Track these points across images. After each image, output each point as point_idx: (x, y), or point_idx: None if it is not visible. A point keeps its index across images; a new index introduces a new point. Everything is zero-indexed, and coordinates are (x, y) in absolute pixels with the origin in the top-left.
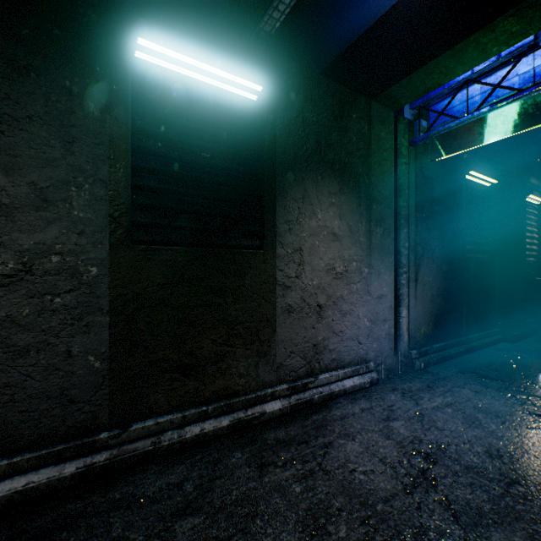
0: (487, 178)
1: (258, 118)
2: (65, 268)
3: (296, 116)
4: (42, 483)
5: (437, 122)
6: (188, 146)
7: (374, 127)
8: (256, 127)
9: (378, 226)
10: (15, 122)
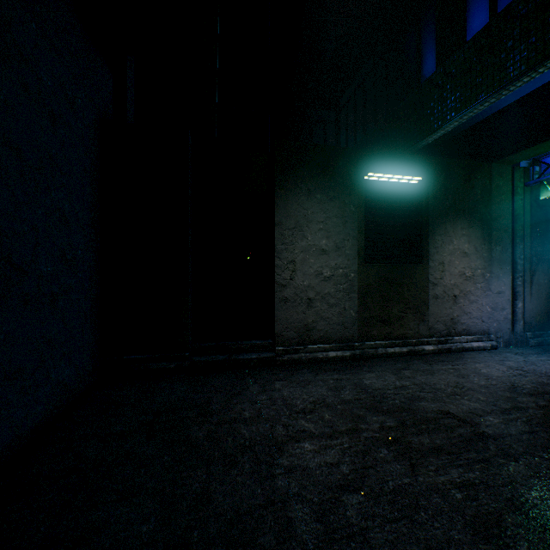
0: None
1: (417, 192)
2: (343, 274)
3: (440, 187)
4: (340, 356)
5: (547, 170)
6: (384, 214)
7: (493, 180)
8: (417, 198)
9: (497, 245)
10: (329, 219)
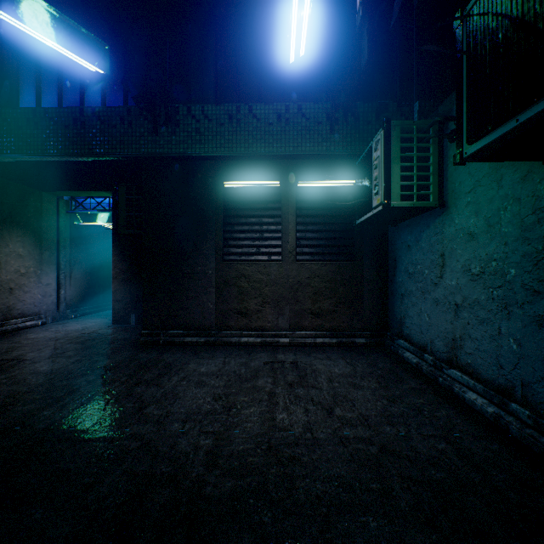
0: None
1: None
2: None
3: None
4: None
5: (80, 207)
6: None
7: (45, 204)
8: None
9: (47, 251)
10: None
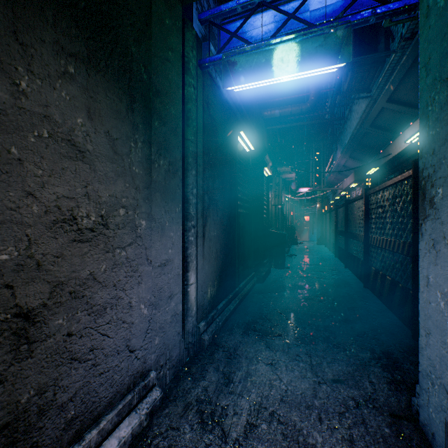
0: (249, 143)
1: None
2: None
3: None
4: None
5: (229, 45)
6: None
7: None
8: None
9: (162, 156)
10: None
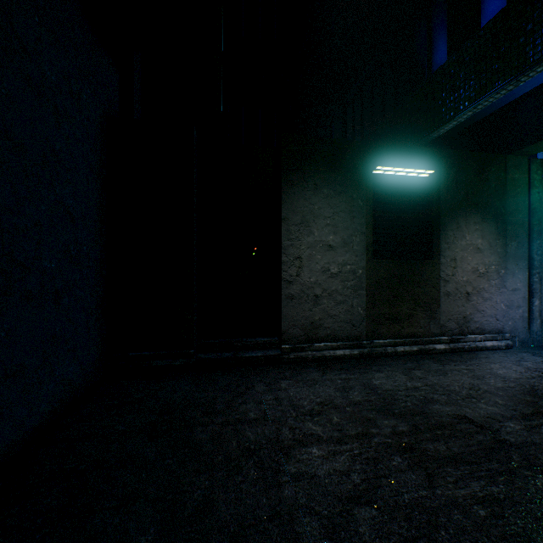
0: None
1: (428, 186)
2: (351, 270)
3: (452, 181)
4: (348, 354)
5: None
6: (393, 209)
7: (508, 173)
8: (427, 192)
9: (512, 240)
10: (336, 214)
